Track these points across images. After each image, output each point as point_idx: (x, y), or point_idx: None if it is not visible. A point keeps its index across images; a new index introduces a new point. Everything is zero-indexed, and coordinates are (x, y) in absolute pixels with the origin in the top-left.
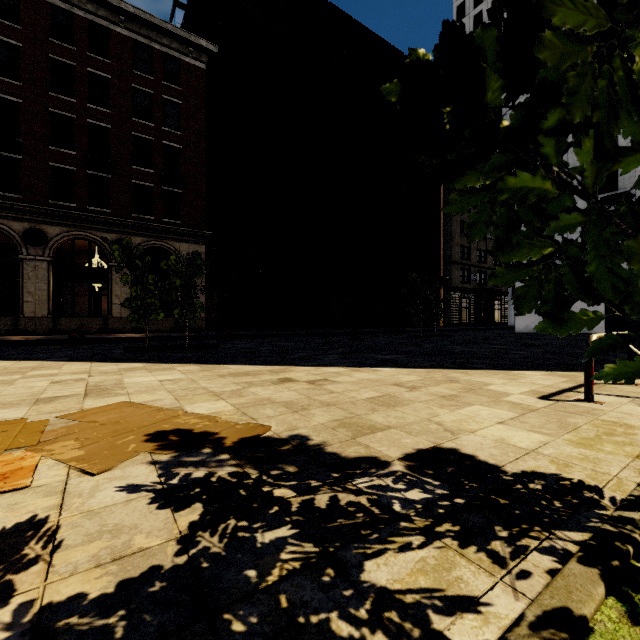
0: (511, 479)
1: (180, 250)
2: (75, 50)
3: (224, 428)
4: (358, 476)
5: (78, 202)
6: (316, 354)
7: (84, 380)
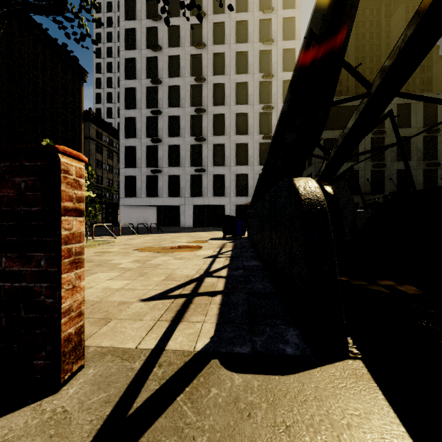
0: None
1: None
2: None
3: None
4: None
5: None
6: None
7: None
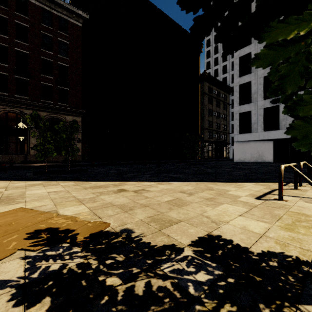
0: (257, 258)
1: (68, 119)
2: (8, 10)
3: (80, 226)
4: (164, 262)
5: (9, 92)
6: (139, 174)
7: (1, 193)
